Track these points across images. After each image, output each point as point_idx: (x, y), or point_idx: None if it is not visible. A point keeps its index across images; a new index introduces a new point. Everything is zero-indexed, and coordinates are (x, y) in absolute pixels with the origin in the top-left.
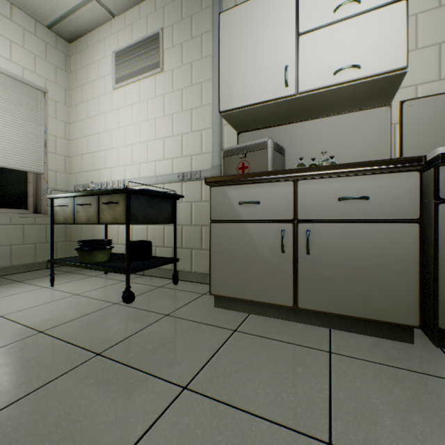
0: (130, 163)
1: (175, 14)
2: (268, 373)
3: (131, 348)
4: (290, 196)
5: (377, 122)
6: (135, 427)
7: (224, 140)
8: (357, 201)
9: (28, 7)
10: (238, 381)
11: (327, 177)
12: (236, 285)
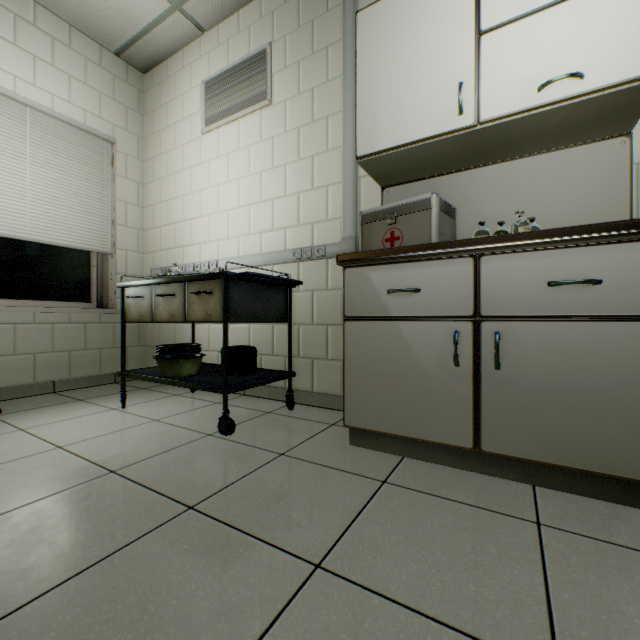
0: (225, 237)
1: (289, 21)
2: (443, 550)
3: (236, 500)
4: (468, 280)
5: (606, 163)
6: (251, 622)
7: (361, 200)
8: (580, 288)
9: (92, 29)
10: (396, 561)
11: (528, 250)
12: (382, 413)
